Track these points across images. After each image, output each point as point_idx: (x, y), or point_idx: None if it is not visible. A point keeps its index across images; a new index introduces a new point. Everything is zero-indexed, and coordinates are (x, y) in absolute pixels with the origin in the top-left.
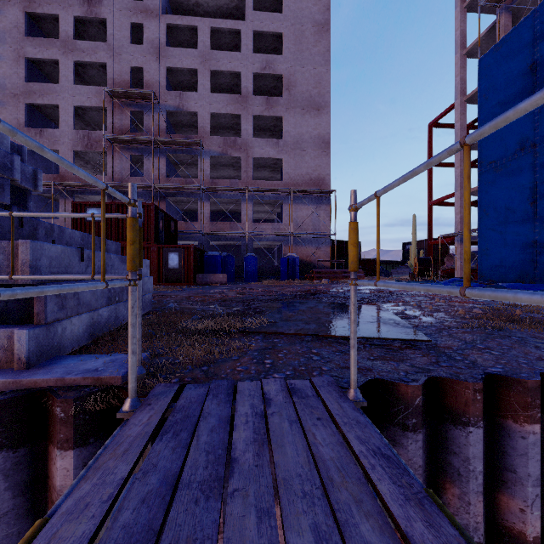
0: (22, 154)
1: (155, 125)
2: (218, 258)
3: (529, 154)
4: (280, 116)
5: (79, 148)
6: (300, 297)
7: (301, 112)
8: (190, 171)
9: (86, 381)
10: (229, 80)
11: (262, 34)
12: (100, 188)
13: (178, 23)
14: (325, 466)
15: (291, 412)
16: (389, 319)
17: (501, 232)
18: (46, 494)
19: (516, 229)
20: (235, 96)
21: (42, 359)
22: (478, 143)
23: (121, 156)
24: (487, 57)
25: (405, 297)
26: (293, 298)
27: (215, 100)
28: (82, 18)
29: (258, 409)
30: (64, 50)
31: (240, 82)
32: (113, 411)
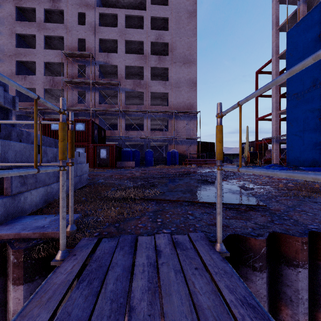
0: (6, 87)
1: (93, 73)
2: (129, 152)
3: (318, 89)
4: (166, 67)
5: (47, 87)
6: (179, 175)
7: (179, 65)
8: (113, 100)
9: (35, 235)
10: (136, 46)
11: (156, 18)
12: (33, 98)
13: (106, 12)
14: (204, 315)
15: (175, 263)
16: (236, 190)
17: (300, 136)
18: (6, 314)
19: (310, 134)
20: (140, 55)
21: (8, 219)
22: (287, 82)
23: (72, 92)
24: (292, 30)
25: (243, 176)
26: (175, 176)
27: (128, 58)
28: (49, 9)
29: (152, 259)
30: (38, 29)
31: (143, 47)
32: (52, 257)
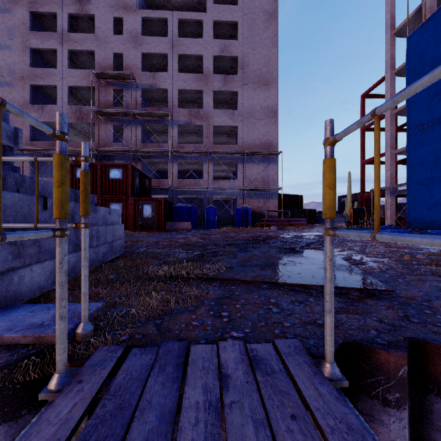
0: (5, 114)
1: (133, 100)
2: (183, 209)
3: None
4: (235, 91)
5: (72, 120)
6: (253, 242)
7: (253, 87)
8: (162, 138)
9: (26, 339)
10: (193, 62)
11: (220, 23)
12: None
13: (152, 16)
14: None
15: (255, 403)
16: (340, 265)
17: (427, 186)
18: None
19: None
20: (198, 75)
21: None
22: (407, 109)
23: (106, 126)
24: (415, 34)
25: (346, 243)
26: (247, 243)
27: (182, 79)
28: (75, 14)
29: (213, 395)
30: (60, 41)
31: (202, 64)
32: (51, 377)
